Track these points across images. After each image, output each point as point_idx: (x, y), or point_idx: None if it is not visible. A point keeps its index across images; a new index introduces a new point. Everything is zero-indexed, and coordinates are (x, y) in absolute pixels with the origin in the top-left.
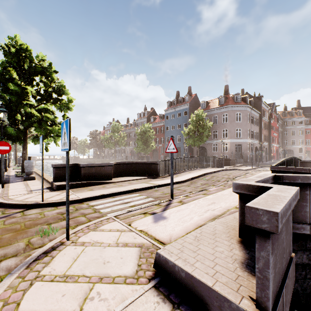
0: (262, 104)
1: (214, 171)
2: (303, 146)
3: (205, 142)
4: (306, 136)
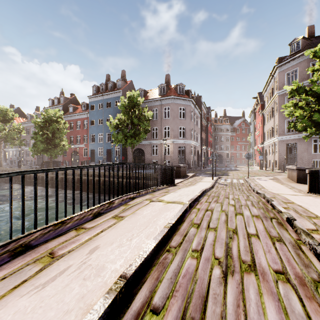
0: (202, 105)
1: (172, 224)
2: (230, 152)
3: (142, 143)
4: (231, 143)
